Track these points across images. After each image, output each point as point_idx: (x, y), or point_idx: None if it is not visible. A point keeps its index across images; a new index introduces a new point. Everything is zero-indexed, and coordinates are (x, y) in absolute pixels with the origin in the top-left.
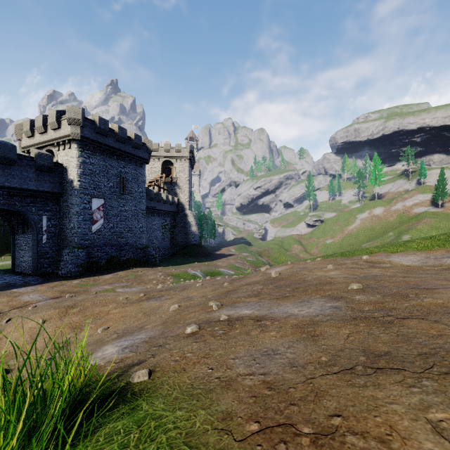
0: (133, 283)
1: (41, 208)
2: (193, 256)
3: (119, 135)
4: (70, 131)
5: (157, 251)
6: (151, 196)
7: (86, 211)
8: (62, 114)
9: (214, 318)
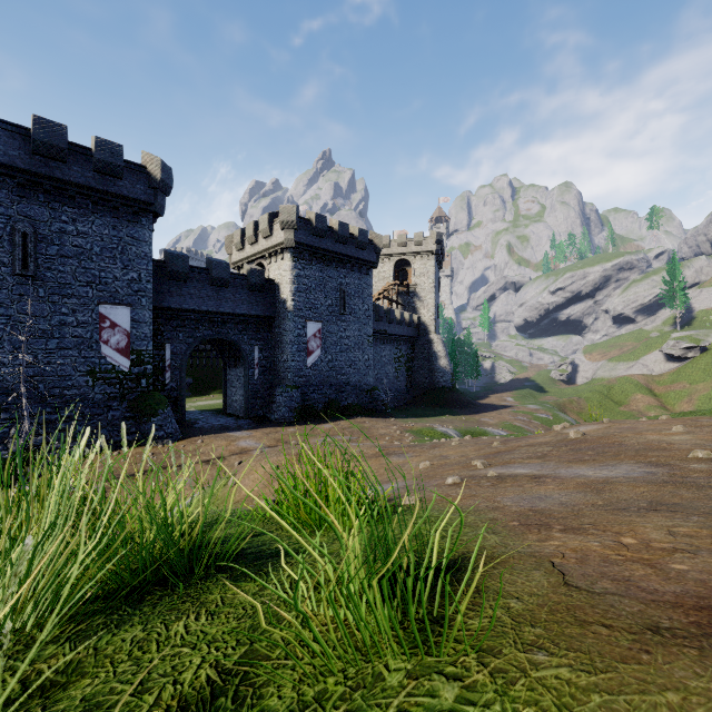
0: (360, 438)
1: (253, 336)
2: (441, 406)
3: (340, 233)
4: (283, 238)
5: (387, 395)
6: (380, 315)
7: (301, 340)
8: (274, 217)
9: (479, 475)
